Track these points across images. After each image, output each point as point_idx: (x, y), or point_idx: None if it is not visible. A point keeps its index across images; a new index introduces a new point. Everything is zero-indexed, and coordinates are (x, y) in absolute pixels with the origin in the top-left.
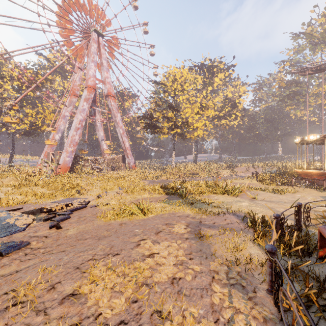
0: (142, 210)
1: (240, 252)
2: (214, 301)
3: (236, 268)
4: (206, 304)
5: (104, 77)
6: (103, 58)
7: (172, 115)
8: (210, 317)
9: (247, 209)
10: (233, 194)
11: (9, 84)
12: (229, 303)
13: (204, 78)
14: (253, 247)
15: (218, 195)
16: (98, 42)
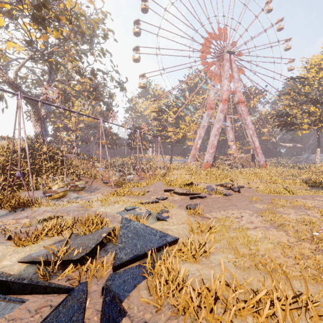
0: (288, 191)
1: None
2: None
3: None
4: None
5: (235, 88)
6: (234, 72)
7: (315, 109)
8: None
9: None
10: None
11: (172, 111)
12: None
13: None
14: None
15: None
16: (229, 59)
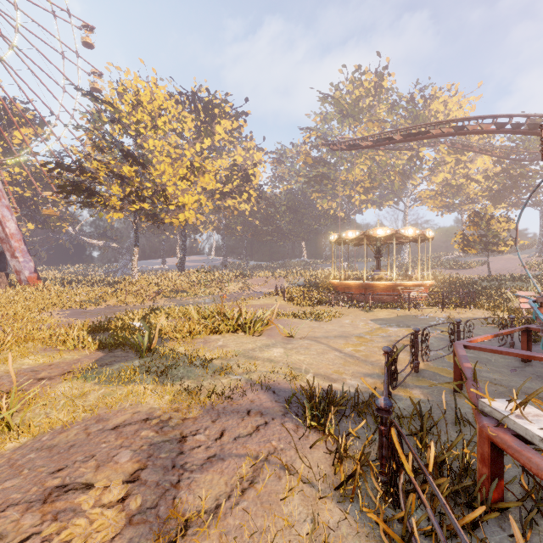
0: None
1: None
2: None
3: None
4: None
5: None
6: None
7: (131, 173)
8: None
9: (286, 364)
10: (253, 331)
11: None
12: None
13: (198, 120)
14: (344, 525)
15: (226, 335)
16: None
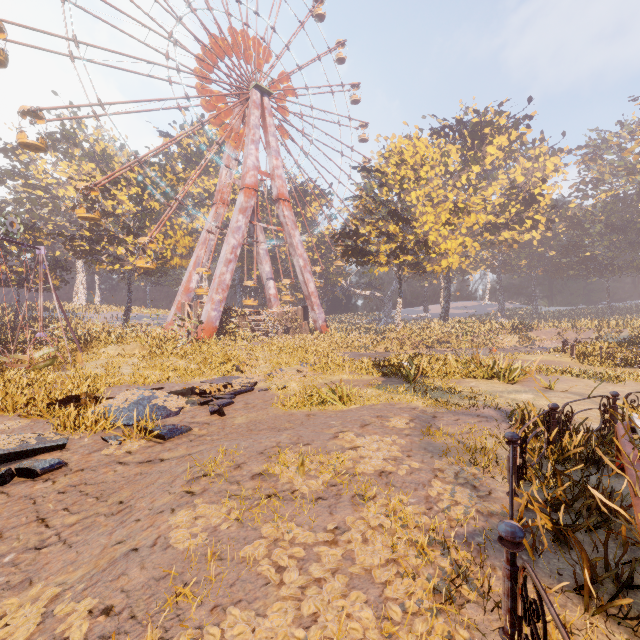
0: (340, 397)
1: (486, 456)
2: (430, 493)
3: (472, 469)
4: (420, 496)
5: (272, 167)
6: (269, 134)
7: (396, 230)
8: (422, 505)
9: (527, 404)
10: (507, 380)
11: (126, 193)
12: (449, 496)
13: (463, 149)
14: None
15: (479, 380)
16: (261, 105)
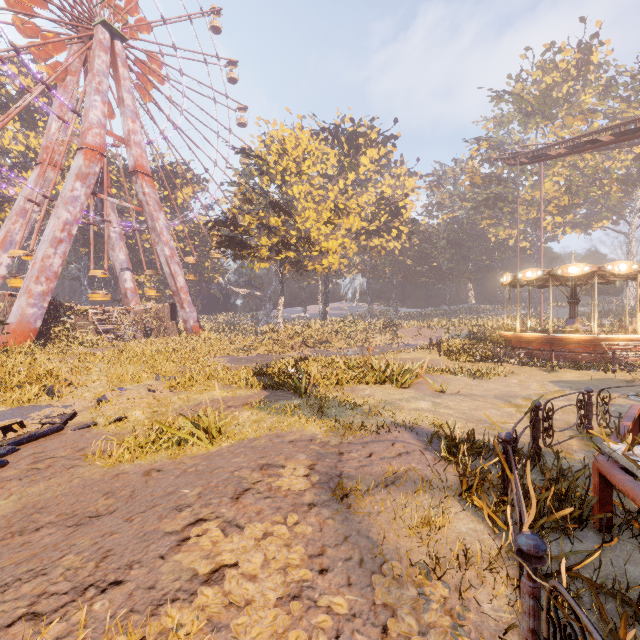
0: (205, 432)
1: (438, 533)
2: None
3: (437, 587)
4: None
5: (127, 131)
6: (123, 89)
7: (278, 223)
8: None
9: (432, 415)
10: (400, 384)
11: None
12: None
13: (341, 154)
14: (462, 514)
15: (373, 386)
16: (111, 50)
